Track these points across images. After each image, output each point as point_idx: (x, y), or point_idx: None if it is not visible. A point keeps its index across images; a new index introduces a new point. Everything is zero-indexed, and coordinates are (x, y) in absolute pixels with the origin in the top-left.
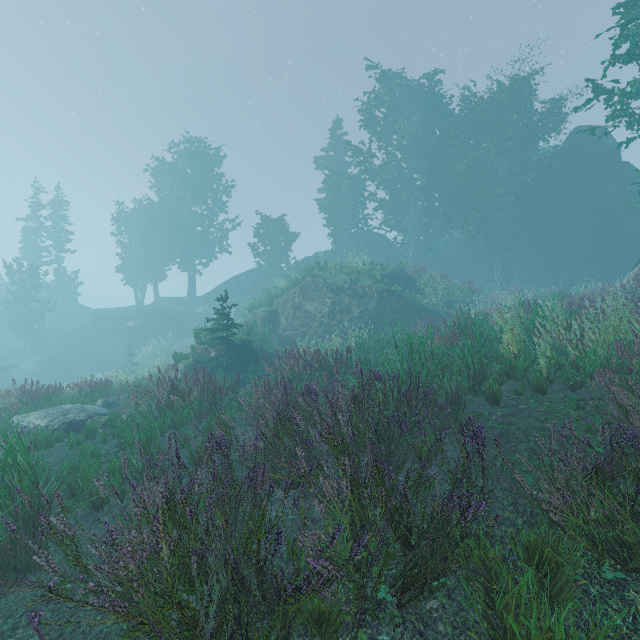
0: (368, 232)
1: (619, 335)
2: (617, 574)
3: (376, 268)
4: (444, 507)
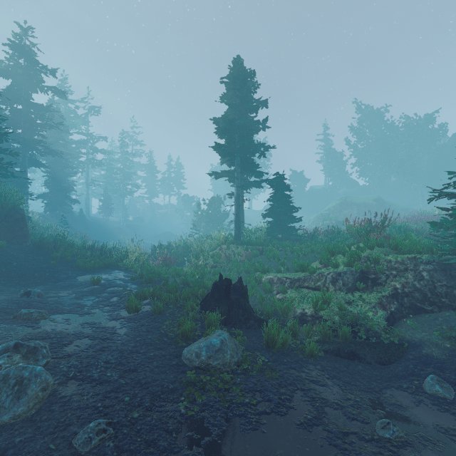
0: (347, 178)
1: None
2: None
3: (370, 196)
4: None
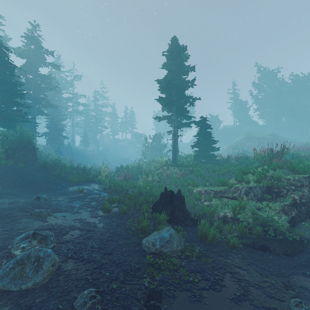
0: (250, 119)
1: None
2: None
3: (267, 132)
4: None
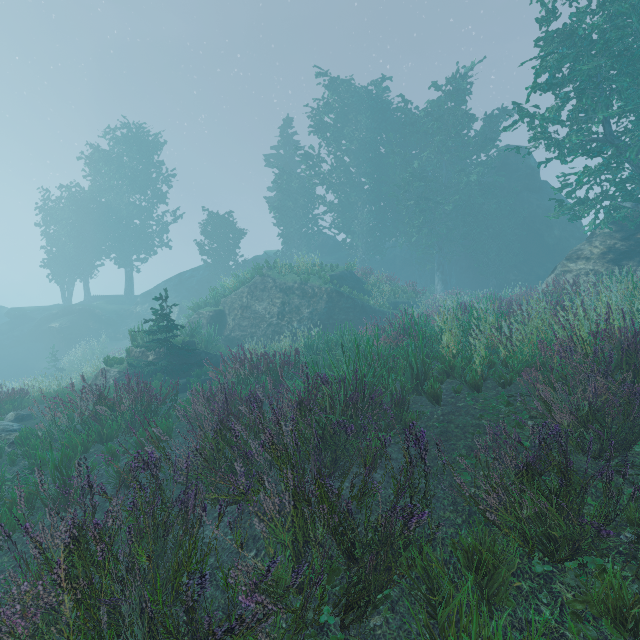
0: (318, 233)
1: (541, 335)
2: (545, 567)
3: (326, 269)
4: (388, 519)
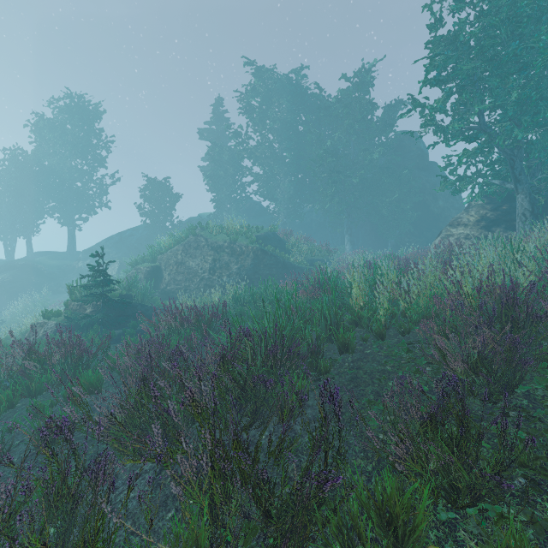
0: (246, 199)
1: (433, 289)
2: (449, 514)
3: (252, 230)
4: (303, 484)
